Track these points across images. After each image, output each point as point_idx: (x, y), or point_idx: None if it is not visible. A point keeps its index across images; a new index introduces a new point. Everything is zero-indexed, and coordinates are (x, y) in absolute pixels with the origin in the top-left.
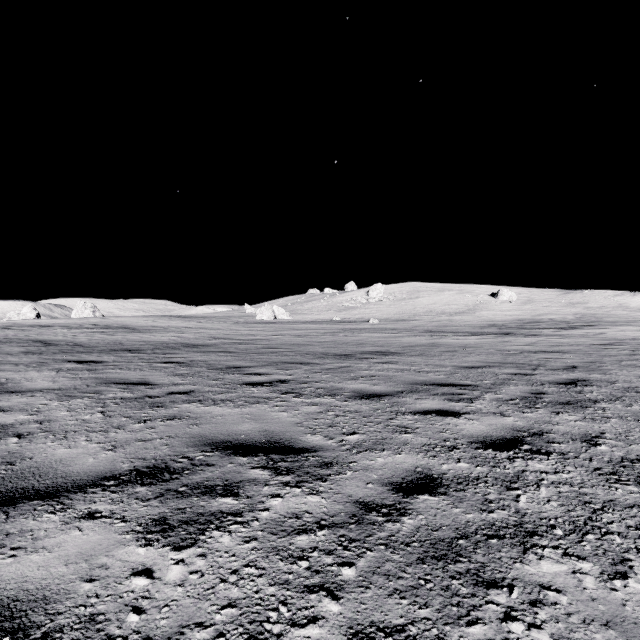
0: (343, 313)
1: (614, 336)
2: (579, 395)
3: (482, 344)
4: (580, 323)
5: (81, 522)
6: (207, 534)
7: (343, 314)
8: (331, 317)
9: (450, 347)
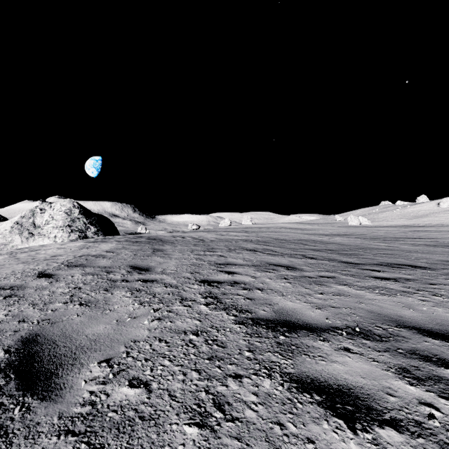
0: (413, 220)
1: None
2: None
3: None
4: None
5: (380, 243)
6: (393, 244)
7: (413, 221)
8: (403, 223)
9: None
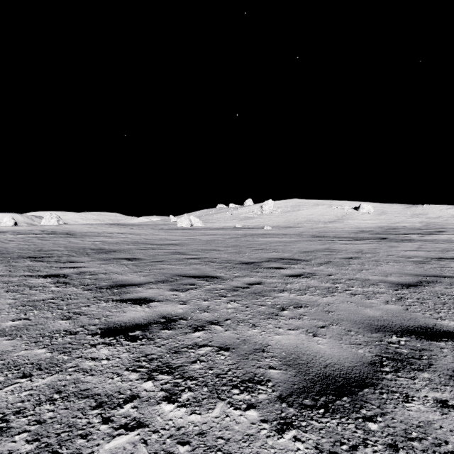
0: (243, 222)
1: None
2: None
3: (374, 249)
4: (430, 229)
5: None
6: None
7: (243, 222)
8: (234, 225)
9: (348, 253)
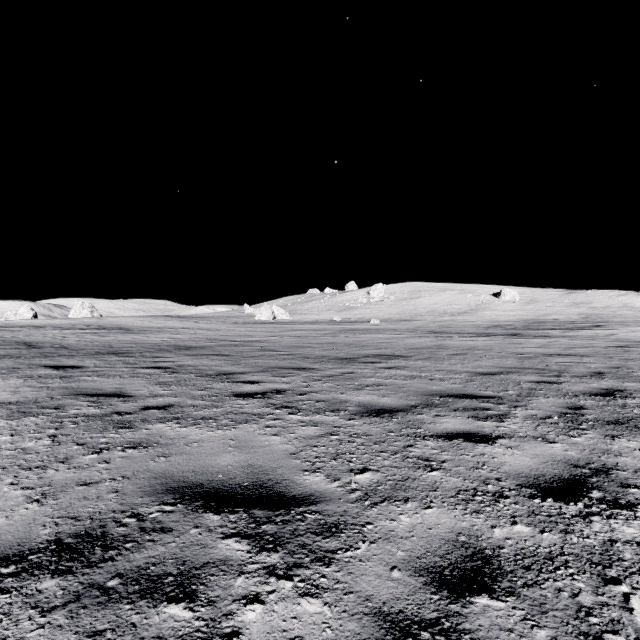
0: (343, 313)
1: (627, 337)
2: (625, 411)
3: (491, 346)
4: (586, 323)
5: None
6: None
7: (343, 314)
8: (331, 317)
9: (458, 349)
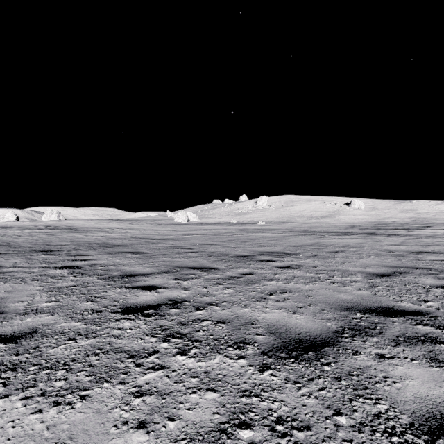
0: (238, 217)
1: None
2: None
3: (360, 244)
4: (418, 225)
5: None
6: None
7: (238, 218)
8: (229, 220)
9: (335, 247)
